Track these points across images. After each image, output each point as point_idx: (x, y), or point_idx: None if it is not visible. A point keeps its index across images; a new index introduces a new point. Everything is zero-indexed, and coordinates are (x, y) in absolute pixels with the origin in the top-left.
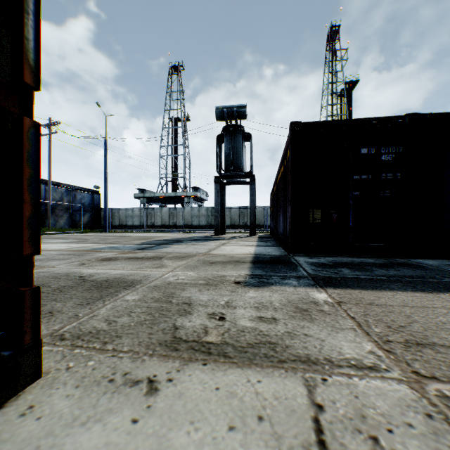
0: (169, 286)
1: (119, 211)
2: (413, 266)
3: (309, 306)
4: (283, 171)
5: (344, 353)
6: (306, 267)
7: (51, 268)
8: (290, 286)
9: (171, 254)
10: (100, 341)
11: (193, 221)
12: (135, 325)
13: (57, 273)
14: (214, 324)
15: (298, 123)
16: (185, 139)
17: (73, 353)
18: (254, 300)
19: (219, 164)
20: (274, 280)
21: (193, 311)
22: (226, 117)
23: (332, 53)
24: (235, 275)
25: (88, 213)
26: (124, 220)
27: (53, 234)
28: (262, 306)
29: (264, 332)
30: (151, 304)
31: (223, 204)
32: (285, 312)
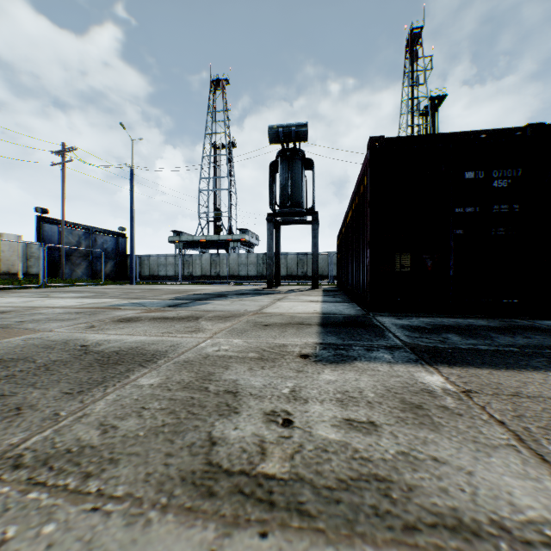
0: (205, 362)
1: (149, 258)
2: (545, 330)
3: (421, 398)
4: (356, 205)
5: (521, 506)
6: (397, 332)
7: (47, 332)
8: (383, 362)
9: (211, 313)
10: (79, 471)
11: (240, 270)
12: (145, 436)
13: (52, 341)
14: (276, 434)
15: (380, 138)
16: (231, 170)
17: (24, 501)
18: (333, 387)
19: (272, 198)
20: (357, 352)
21: (241, 408)
22: (282, 139)
23: (412, 61)
24: (299, 344)
25: (111, 261)
26: (156, 269)
27: (66, 286)
28: (348, 399)
29: (361, 452)
30: (176, 392)
31: (278, 249)
32: (388, 410)
